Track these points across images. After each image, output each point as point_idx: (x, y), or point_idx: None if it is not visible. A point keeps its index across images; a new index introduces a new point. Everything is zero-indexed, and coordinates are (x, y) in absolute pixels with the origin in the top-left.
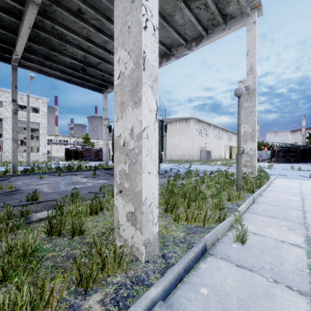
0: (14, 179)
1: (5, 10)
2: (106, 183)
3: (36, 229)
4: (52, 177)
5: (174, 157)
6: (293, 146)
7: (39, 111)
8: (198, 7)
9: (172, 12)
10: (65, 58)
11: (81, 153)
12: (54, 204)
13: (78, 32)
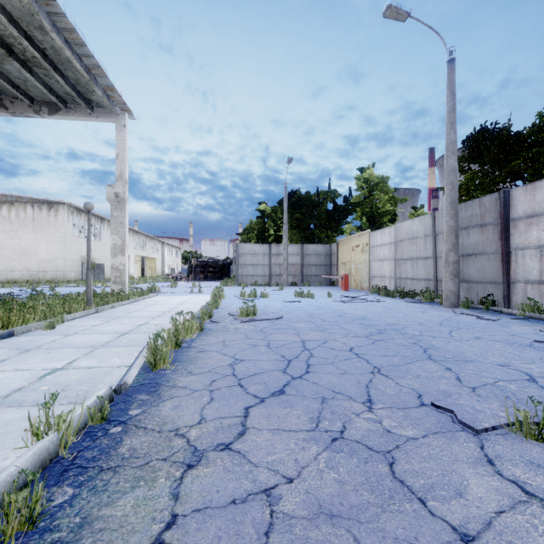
0: None
1: None
2: None
3: None
4: None
5: (19, 275)
6: (211, 260)
7: None
8: (47, 76)
9: None
10: None
11: None
12: None
13: None
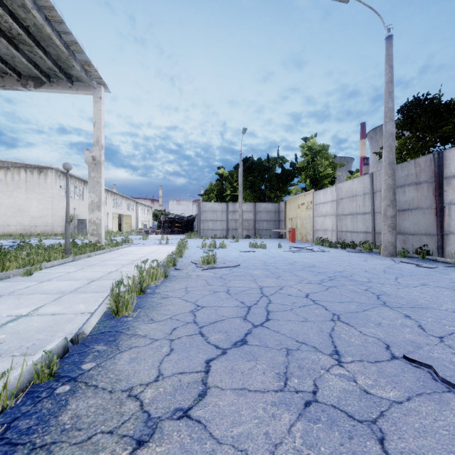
0: None
1: None
2: None
3: None
4: None
5: (14, 229)
6: (177, 217)
7: None
8: (32, 52)
9: None
10: None
11: None
12: None
13: None
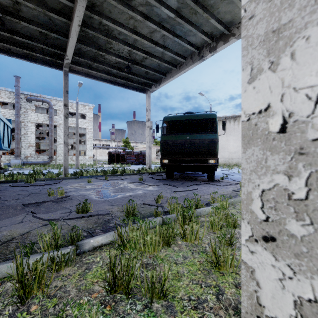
0: (65, 182)
1: (57, 12)
2: (157, 191)
3: (90, 268)
4: (99, 181)
5: (219, 161)
6: None
7: (86, 117)
8: None
9: None
10: (111, 57)
11: (123, 157)
12: (107, 220)
13: (125, 25)
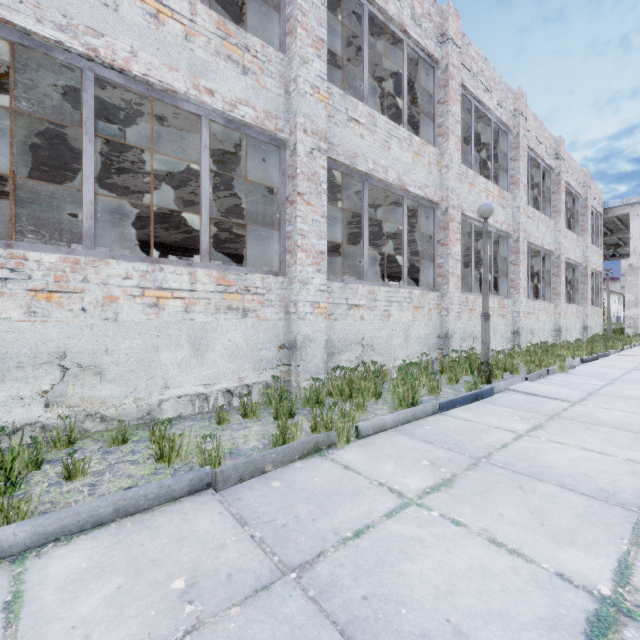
0: None
1: None
2: None
3: None
4: None
5: None
6: None
7: None
8: None
9: (622, 250)
10: None
11: None
12: None
13: None
